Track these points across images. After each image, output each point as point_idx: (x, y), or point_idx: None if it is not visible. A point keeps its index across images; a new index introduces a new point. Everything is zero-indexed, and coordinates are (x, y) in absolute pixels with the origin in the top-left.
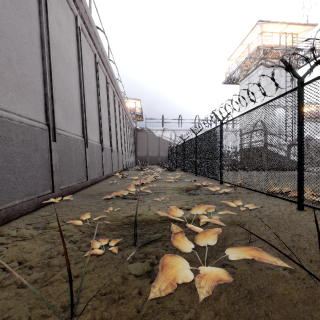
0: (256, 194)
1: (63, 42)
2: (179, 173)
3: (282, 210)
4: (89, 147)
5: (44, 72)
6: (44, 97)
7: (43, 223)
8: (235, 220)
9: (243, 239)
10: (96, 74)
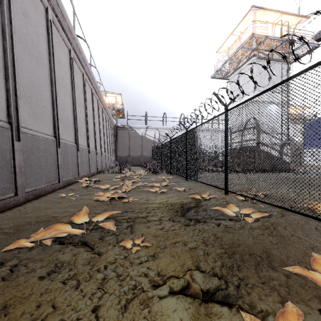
0: (296, 216)
1: None
2: (165, 176)
3: None
4: (26, 140)
5: None
6: None
7: None
8: None
9: None
10: (48, 37)
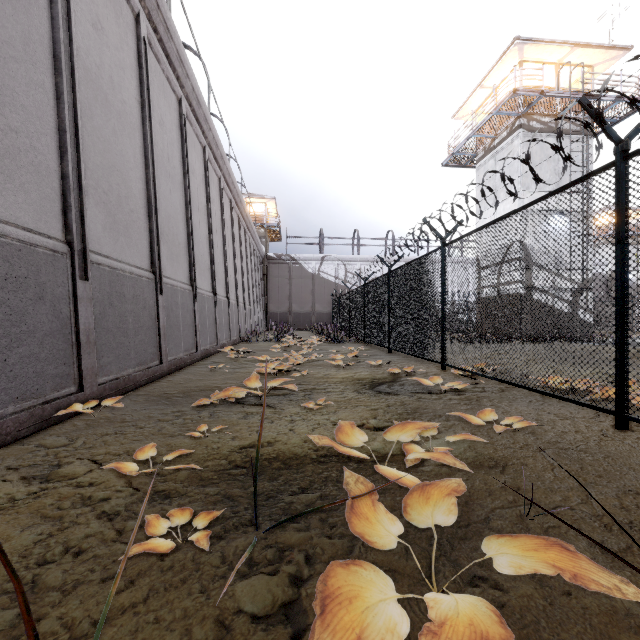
0: (519, 392)
1: (108, 66)
2: (354, 347)
3: (581, 429)
4: (166, 293)
5: (61, 128)
6: (60, 183)
7: (47, 465)
8: (485, 456)
9: (509, 504)
10: (181, 141)
